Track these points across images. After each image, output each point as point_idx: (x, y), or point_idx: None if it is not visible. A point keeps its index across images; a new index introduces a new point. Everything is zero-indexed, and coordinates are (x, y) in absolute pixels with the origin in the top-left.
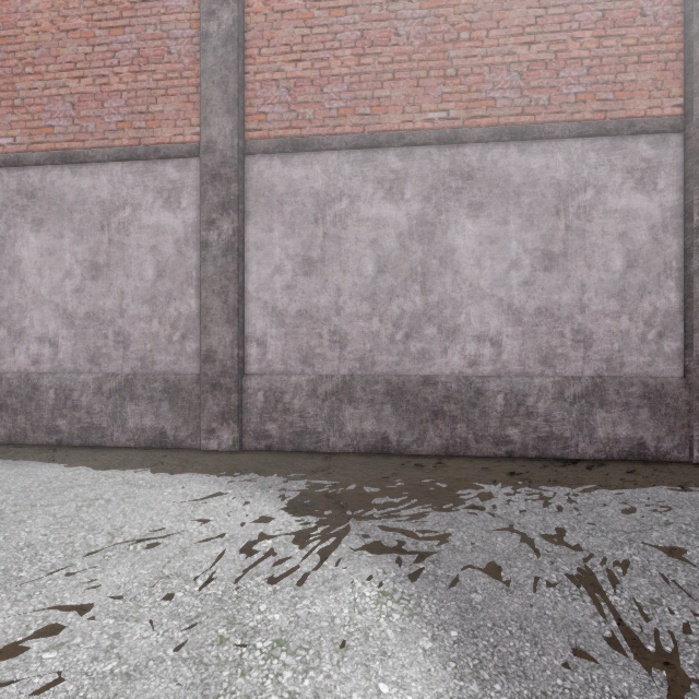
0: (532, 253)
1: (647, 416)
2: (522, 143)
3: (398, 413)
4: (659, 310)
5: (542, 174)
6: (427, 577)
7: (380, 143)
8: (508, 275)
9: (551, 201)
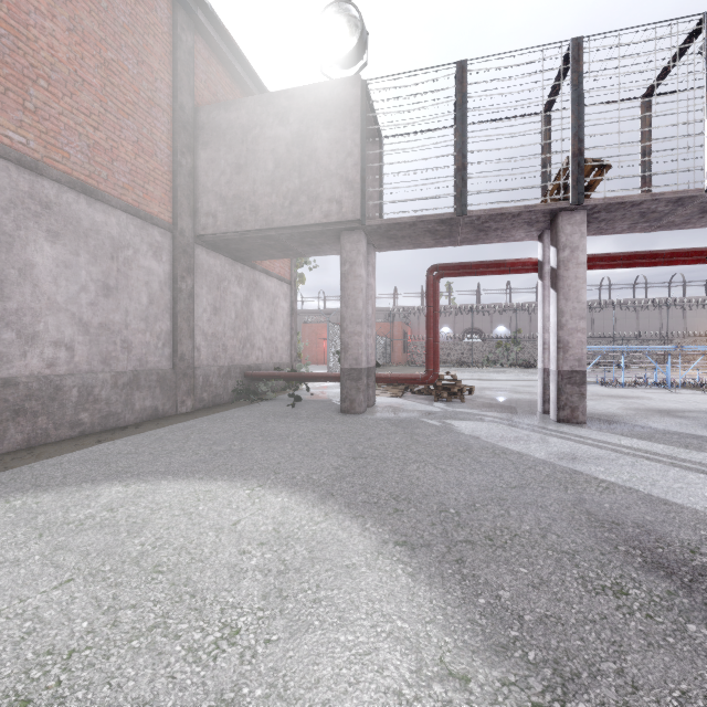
0: (97, 283)
1: (159, 392)
2: (90, 199)
3: None
4: (163, 331)
5: (103, 227)
6: (134, 476)
7: None
8: (80, 296)
9: (109, 249)
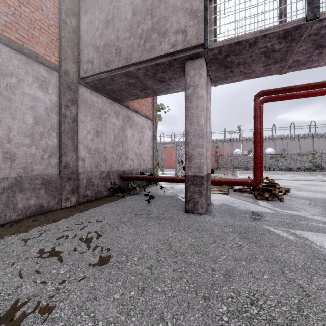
0: None
1: (44, 193)
2: None
3: None
4: (49, 145)
5: None
6: None
7: None
8: None
9: None
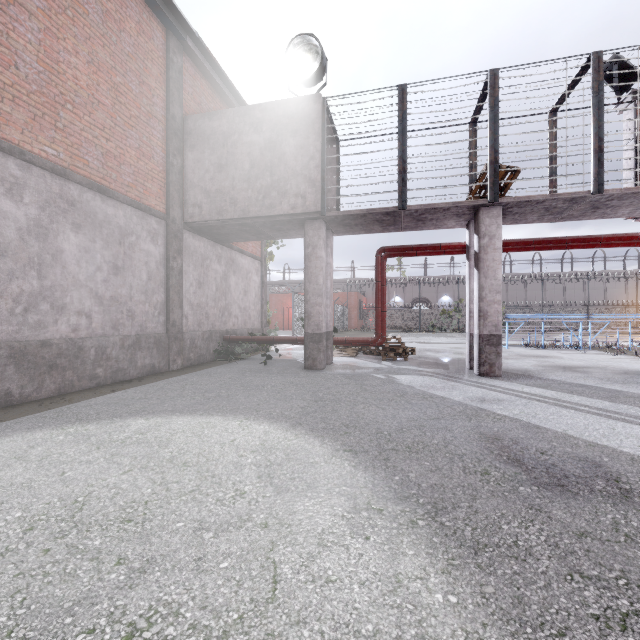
0: (109, 264)
1: (156, 352)
2: (104, 196)
3: (21, 371)
4: (159, 302)
5: (113, 219)
6: (150, 413)
7: (3, 148)
8: (96, 275)
9: (117, 236)
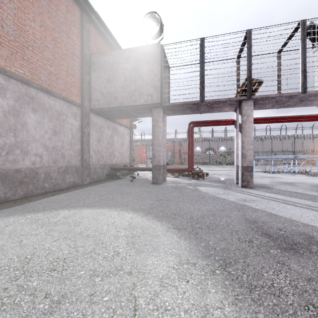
0: (51, 130)
1: (76, 175)
2: (49, 95)
3: (4, 185)
4: (77, 149)
5: (54, 106)
6: (71, 207)
7: None
8: (45, 135)
9: (56, 115)
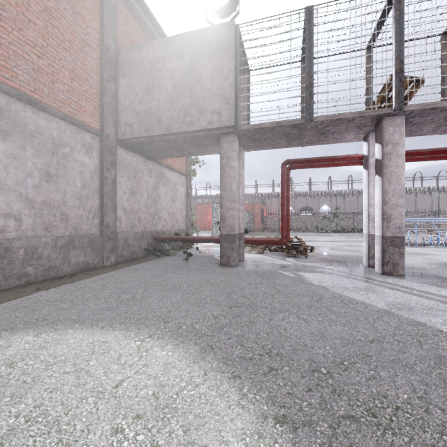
0: (40, 171)
1: (90, 251)
2: (35, 108)
3: None
4: (93, 207)
5: (45, 130)
6: (48, 324)
7: None
8: (26, 180)
9: (50, 146)
